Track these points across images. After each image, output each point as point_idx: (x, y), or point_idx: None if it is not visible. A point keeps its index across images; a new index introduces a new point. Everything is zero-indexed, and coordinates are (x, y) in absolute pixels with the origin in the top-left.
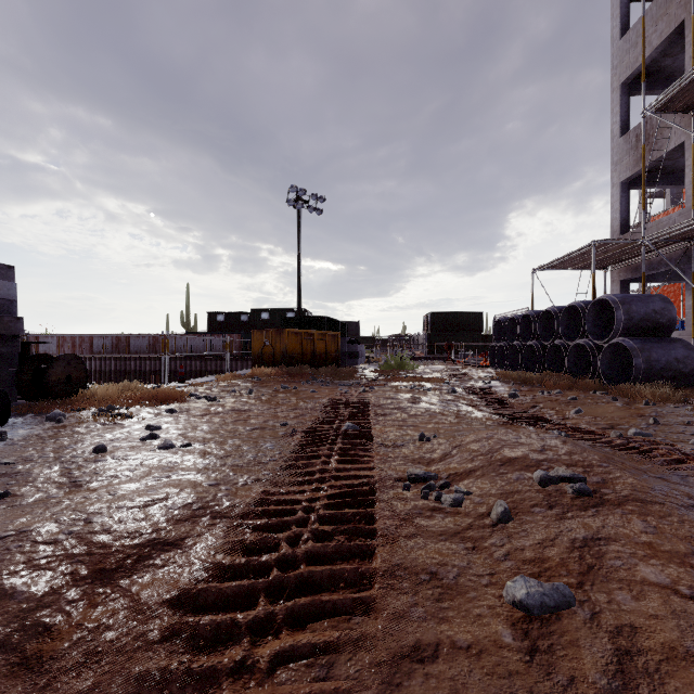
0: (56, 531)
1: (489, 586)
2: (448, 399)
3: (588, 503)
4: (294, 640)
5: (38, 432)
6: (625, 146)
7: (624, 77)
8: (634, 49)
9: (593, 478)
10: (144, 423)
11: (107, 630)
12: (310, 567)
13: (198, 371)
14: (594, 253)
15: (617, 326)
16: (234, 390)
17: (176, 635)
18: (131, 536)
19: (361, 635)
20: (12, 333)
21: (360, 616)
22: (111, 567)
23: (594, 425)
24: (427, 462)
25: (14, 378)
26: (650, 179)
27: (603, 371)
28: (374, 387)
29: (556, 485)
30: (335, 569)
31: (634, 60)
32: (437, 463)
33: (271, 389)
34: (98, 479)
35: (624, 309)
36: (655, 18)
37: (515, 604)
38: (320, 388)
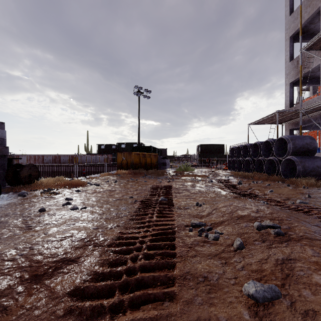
0: (15, 254)
1: (235, 284)
2: (209, 185)
3: (282, 239)
4: (133, 316)
5: (14, 201)
6: (291, 66)
7: (291, 34)
8: (296, 20)
9: (284, 226)
10: (65, 197)
11: (36, 309)
12: (142, 274)
13: (92, 171)
14: (277, 116)
15: (289, 151)
16: (108, 181)
17: (71, 313)
18: (52, 256)
19: (169, 313)
20: (3, 154)
21: (168, 302)
22: (41, 273)
23: (279, 198)
24: (200, 217)
25: (4, 175)
26: (303, 81)
27: (282, 172)
28: (174, 179)
29: (265, 229)
30: (155, 275)
31: (296, 25)
32: (205, 217)
33: (125, 180)
34: (39, 225)
35: (292, 142)
36: (306, 6)
37: (249, 296)
38: (148, 180)
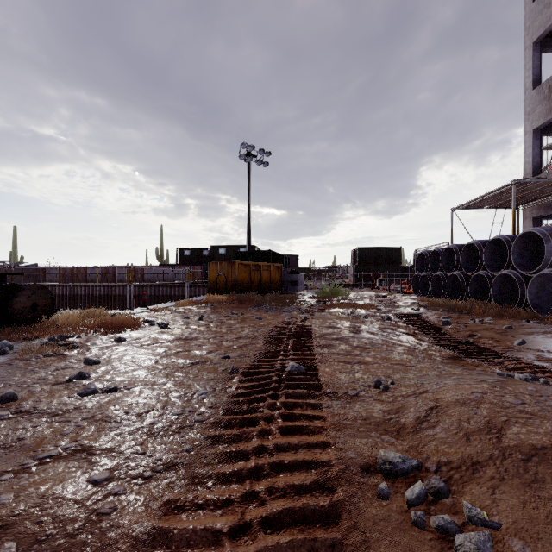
0: None
1: None
2: (386, 327)
3: None
4: None
5: None
6: (537, 97)
7: (536, 35)
8: (547, 9)
9: None
10: (88, 354)
11: None
12: None
13: (169, 295)
14: (514, 191)
15: (547, 258)
16: (187, 317)
17: None
18: None
19: None
20: None
21: None
22: None
23: None
24: (396, 430)
25: None
26: None
27: (531, 300)
28: (314, 313)
29: None
30: None
31: (547, 19)
32: (412, 435)
33: (221, 315)
34: None
35: None
36: None
37: None
38: (265, 314)
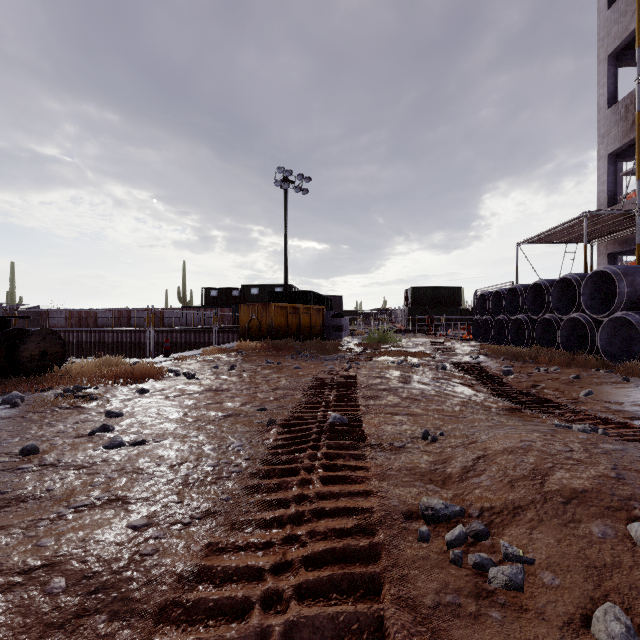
0: None
1: None
2: (440, 377)
3: None
4: None
5: None
6: (613, 118)
7: (611, 48)
8: (624, 18)
9: None
10: (108, 407)
11: None
12: None
13: (193, 343)
14: (586, 224)
15: (620, 300)
16: (216, 366)
17: None
18: None
19: None
20: None
21: None
22: None
23: (618, 413)
24: (442, 479)
25: None
26: None
27: (602, 347)
28: (360, 362)
29: None
30: None
31: (624, 29)
32: (457, 484)
33: (254, 365)
34: None
35: (627, 281)
36: None
37: None
38: (304, 363)
